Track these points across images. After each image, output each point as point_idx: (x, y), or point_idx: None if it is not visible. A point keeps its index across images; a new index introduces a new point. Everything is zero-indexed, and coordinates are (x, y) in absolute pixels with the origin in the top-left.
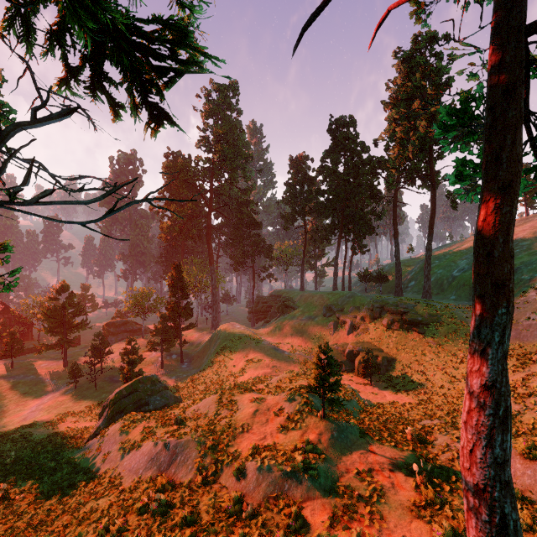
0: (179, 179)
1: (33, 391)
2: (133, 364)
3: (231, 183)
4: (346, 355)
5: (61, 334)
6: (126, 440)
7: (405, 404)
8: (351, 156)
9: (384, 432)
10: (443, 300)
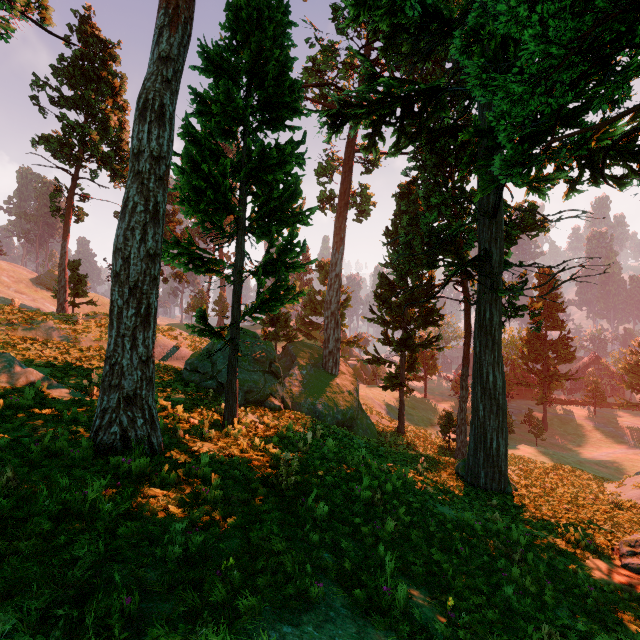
0: None
1: (608, 441)
2: None
3: None
4: None
5: None
6: None
7: None
8: None
9: None
10: None
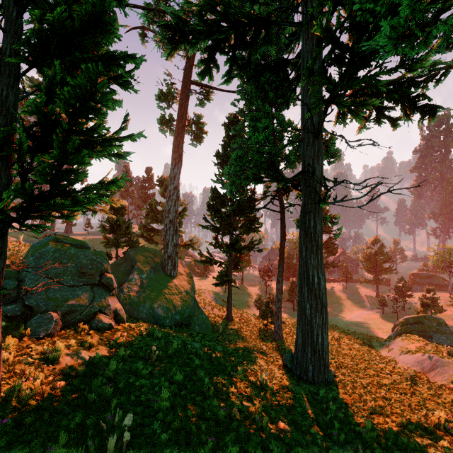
0: None
1: (356, 306)
2: (425, 307)
3: None
4: None
5: (374, 273)
6: (404, 347)
7: None
8: None
9: None
10: None
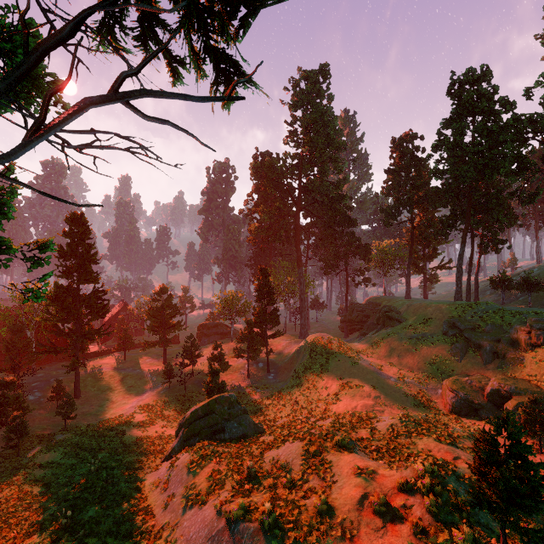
0: (266, 178)
1: (137, 385)
2: (215, 375)
3: (321, 177)
4: (486, 395)
5: (162, 333)
6: (191, 484)
7: None
8: (485, 120)
9: None
10: None
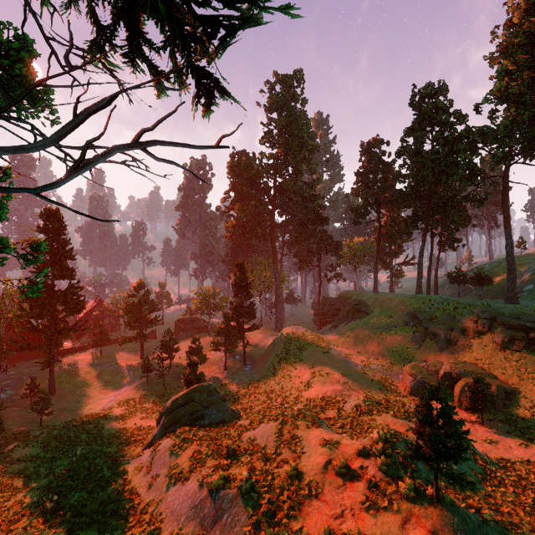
0: (243, 177)
1: (114, 380)
2: (194, 367)
3: (295, 177)
4: (440, 377)
5: (139, 328)
6: (174, 465)
7: None
8: (442, 130)
9: None
10: None
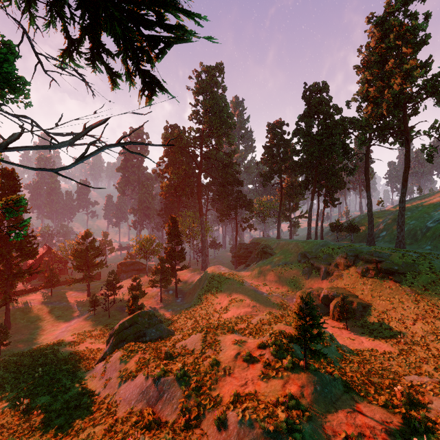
0: (175, 146)
1: (64, 315)
2: (136, 299)
3: (217, 148)
4: (321, 299)
5: (86, 271)
6: (124, 369)
7: (385, 352)
8: (325, 118)
9: (369, 387)
10: (418, 250)
